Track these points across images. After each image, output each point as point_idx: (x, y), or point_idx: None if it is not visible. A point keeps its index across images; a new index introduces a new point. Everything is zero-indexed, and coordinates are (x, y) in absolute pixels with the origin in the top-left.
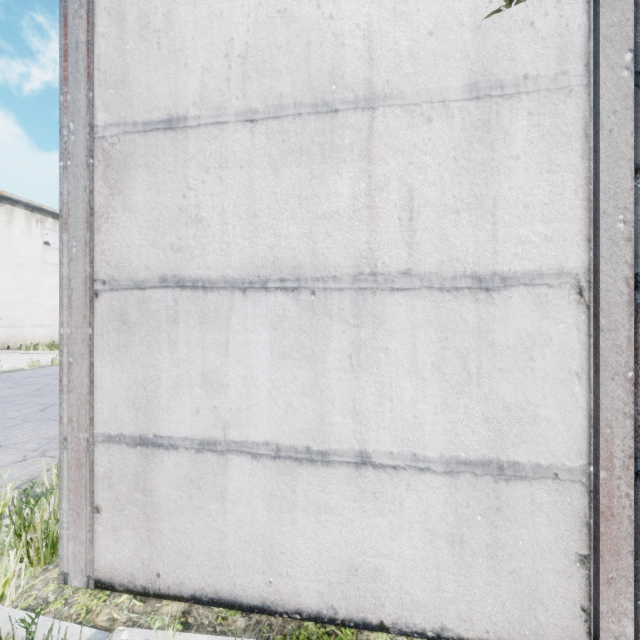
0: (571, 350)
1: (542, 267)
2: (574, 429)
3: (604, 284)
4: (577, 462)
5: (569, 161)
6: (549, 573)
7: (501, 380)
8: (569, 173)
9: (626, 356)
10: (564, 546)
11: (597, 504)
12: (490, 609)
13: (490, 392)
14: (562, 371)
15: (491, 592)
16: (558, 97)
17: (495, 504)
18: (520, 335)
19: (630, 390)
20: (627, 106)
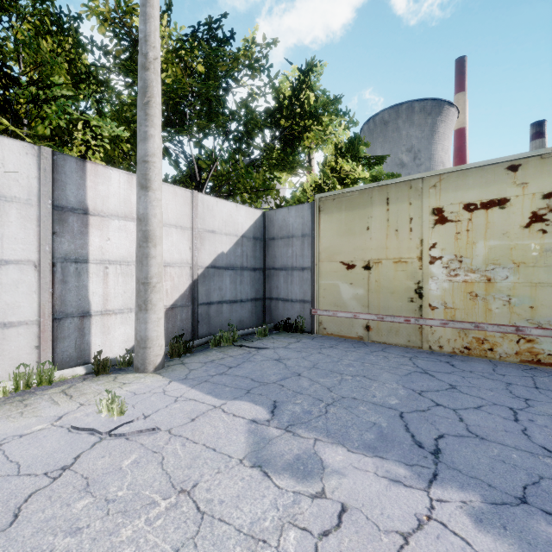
0: (33, 284)
1: (22, 258)
2: (34, 308)
3: (43, 265)
4: (35, 318)
5: (32, 227)
6: (25, 354)
7: (5, 295)
8: (32, 230)
9: (50, 285)
10: (30, 345)
11: (41, 329)
12: (1, 373)
13: (1, 299)
14: (30, 291)
15: (1, 367)
16: (28, 206)
17: (3, 337)
18: (13, 280)
19: (51, 295)
20: (50, 215)
